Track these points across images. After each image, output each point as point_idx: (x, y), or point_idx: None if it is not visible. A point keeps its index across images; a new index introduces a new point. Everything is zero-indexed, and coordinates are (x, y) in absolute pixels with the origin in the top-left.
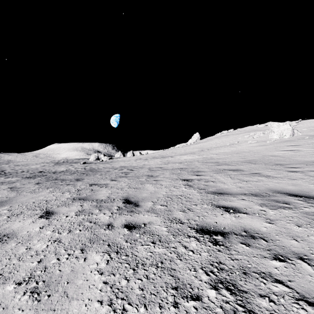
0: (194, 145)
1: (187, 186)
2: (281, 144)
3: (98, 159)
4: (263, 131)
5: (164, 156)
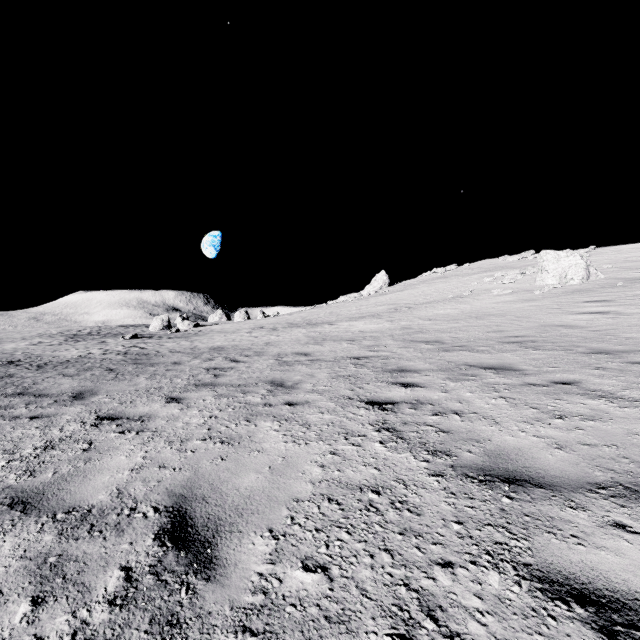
0: (376, 298)
1: (387, 432)
2: (569, 299)
3: (170, 327)
4: (522, 269)
5: (314, 322)
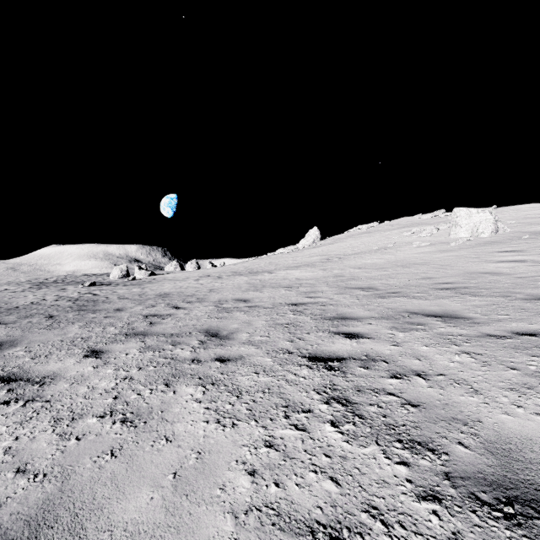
0: (310, 250)
1: (339, 406)
2: (483, 249)
3: (129, 276)
4: (436, 224)
5: (255, 271)
